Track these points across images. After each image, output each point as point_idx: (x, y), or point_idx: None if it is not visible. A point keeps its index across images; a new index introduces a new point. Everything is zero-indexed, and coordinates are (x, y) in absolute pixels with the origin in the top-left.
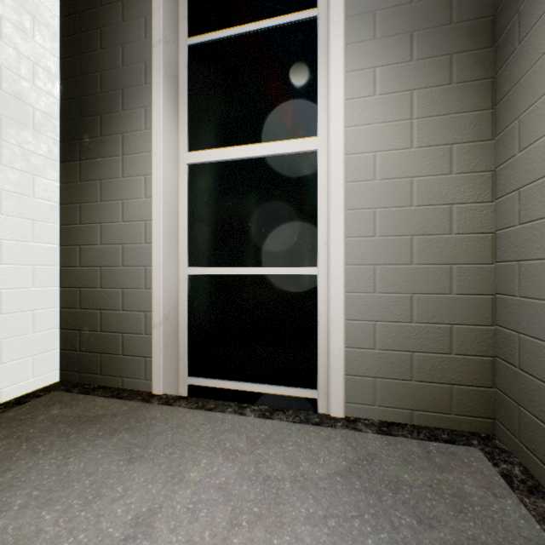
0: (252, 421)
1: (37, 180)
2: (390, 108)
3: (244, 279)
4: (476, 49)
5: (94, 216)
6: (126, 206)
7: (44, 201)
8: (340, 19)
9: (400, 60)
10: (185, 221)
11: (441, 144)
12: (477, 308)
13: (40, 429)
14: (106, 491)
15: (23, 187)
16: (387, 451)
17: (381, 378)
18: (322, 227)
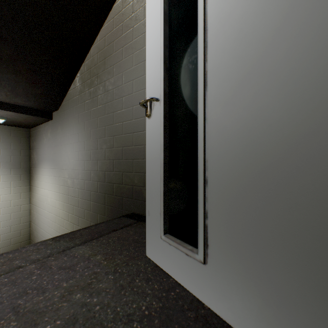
0: None
1: None
2: (5, 185)
3: None
4: (27, 174)
5: None
6: None
7: None
8: None
9: (8, 174)
10: None
11: (19, 193)
12: (27, 225)
13: None
14: None
15: None
16: None
17: (2, 248)
18: None
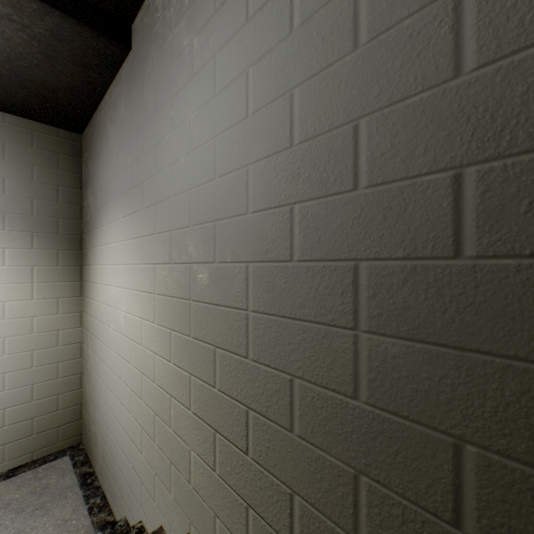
0: None
1: None
2: (17, 275)
3: None
4: (73, 250)
5: None
6: None
7: None
8: None
9: (25, 247)
10: None
11: (53, 298)
12: (74, 382)
13: None
14: None
15: None
16: (9, 488)
17: (10, 443)
18: None
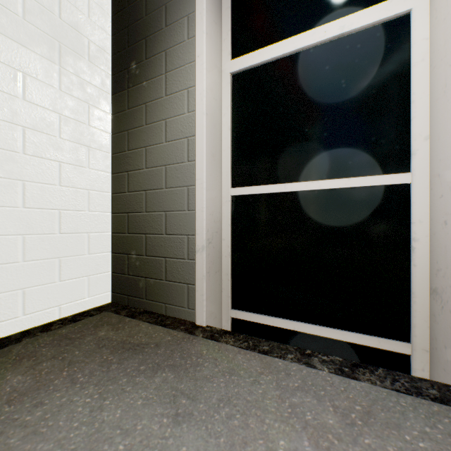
0: (329, 378)
1: (92, 109)
2: None
3: (299, 197)
4: None
5: (140, 141)
6: (169, 125)
7: (98, 130)
8: None
9: None
10: (228, 137)
11: None
12: None
13: (84, 352)
14: None
15: (79, 115)
16: None
17: None
18: (420, 116)
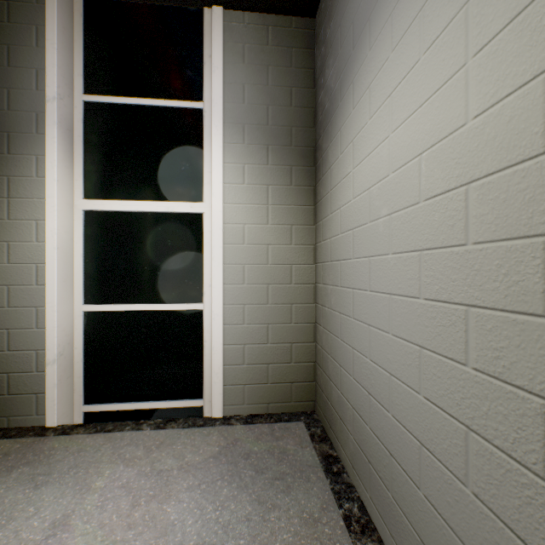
0: (148, 433)
1: None
2: (254, 195)
3: (141, 314)
4: (306, 166)
5: None
6: (13, 248)
7: None
8: (219, 123)
9: (261, 162)
10: (81, 263)
11: (286, 224)
12: (306, 332)
13: None
14: (18, 514)
15: None
16: (248, 435)
17: (248, 384)
18: (207, 273)
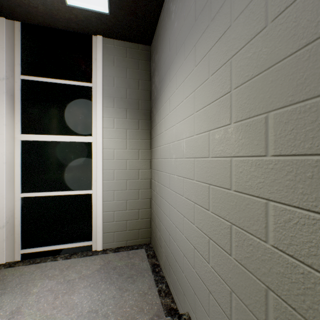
0: (61, 262)
1: None
2: (119, 134)
3: (56, 197)
4: (146, 120)
5: None
6: None
7: None
8: (101, 97)
9: (123, 117)
10: (19, 170)
11: (136, 149)
12: (146, 203)
13: None
14: None
15: None
16: (115, 258)
17: (116, 232)
18: (94, 174)
